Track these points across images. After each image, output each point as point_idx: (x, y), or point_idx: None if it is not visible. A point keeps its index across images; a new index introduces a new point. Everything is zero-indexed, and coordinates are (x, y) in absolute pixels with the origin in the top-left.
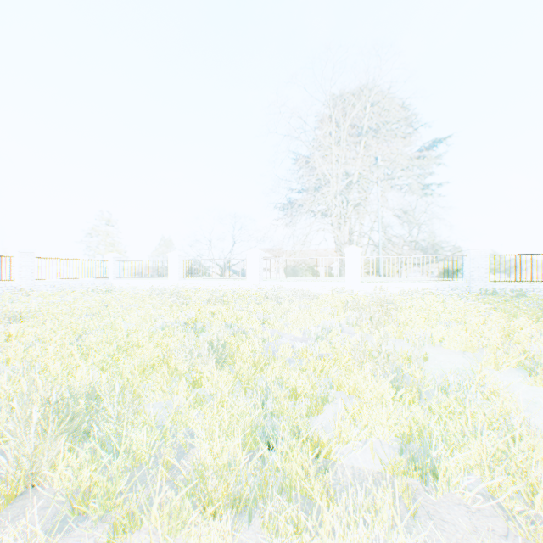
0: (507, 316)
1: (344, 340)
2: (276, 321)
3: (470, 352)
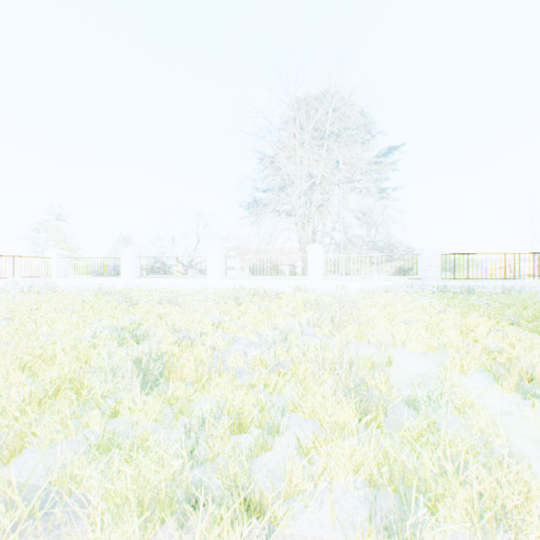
0: (460, 312)
1: (303, 345)
2: (231, 324)
3: (432, 353)
